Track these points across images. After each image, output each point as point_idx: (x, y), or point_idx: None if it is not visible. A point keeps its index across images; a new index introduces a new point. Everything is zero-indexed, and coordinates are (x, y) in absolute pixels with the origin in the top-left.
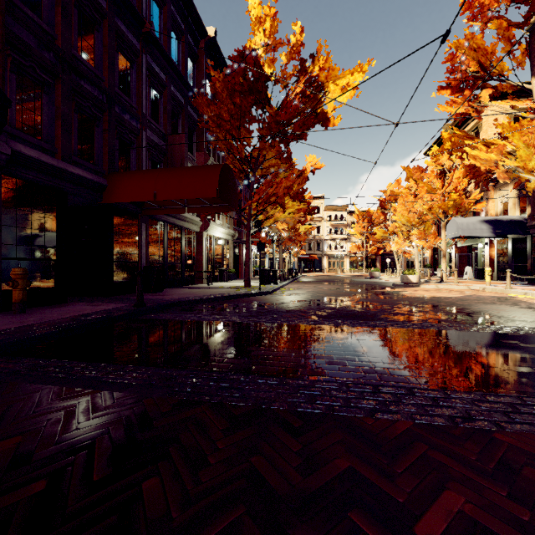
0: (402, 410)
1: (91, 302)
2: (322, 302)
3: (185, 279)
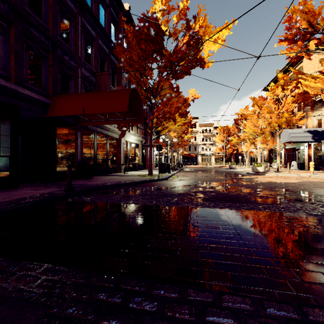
0: None
1: (37, 186)
2: (202, 186)
3: (109, 169)
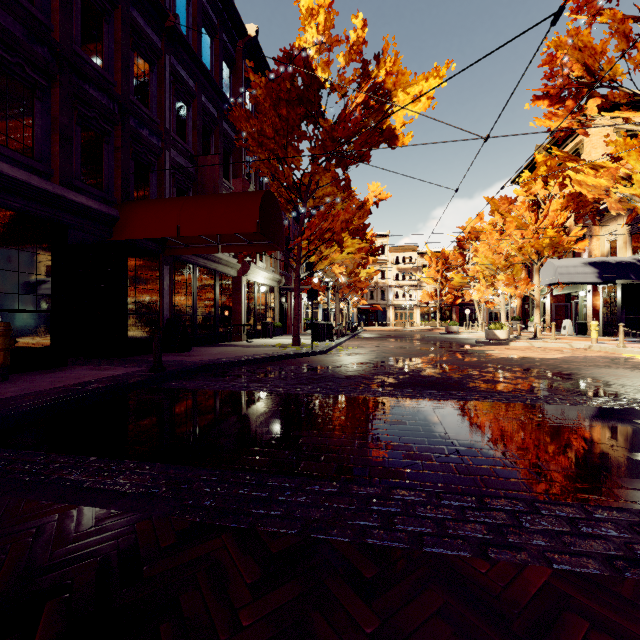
0: (528, 544)
1: (97, 365)
2: (390, 364)
3: (219, 335)
